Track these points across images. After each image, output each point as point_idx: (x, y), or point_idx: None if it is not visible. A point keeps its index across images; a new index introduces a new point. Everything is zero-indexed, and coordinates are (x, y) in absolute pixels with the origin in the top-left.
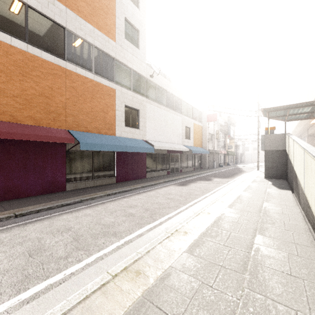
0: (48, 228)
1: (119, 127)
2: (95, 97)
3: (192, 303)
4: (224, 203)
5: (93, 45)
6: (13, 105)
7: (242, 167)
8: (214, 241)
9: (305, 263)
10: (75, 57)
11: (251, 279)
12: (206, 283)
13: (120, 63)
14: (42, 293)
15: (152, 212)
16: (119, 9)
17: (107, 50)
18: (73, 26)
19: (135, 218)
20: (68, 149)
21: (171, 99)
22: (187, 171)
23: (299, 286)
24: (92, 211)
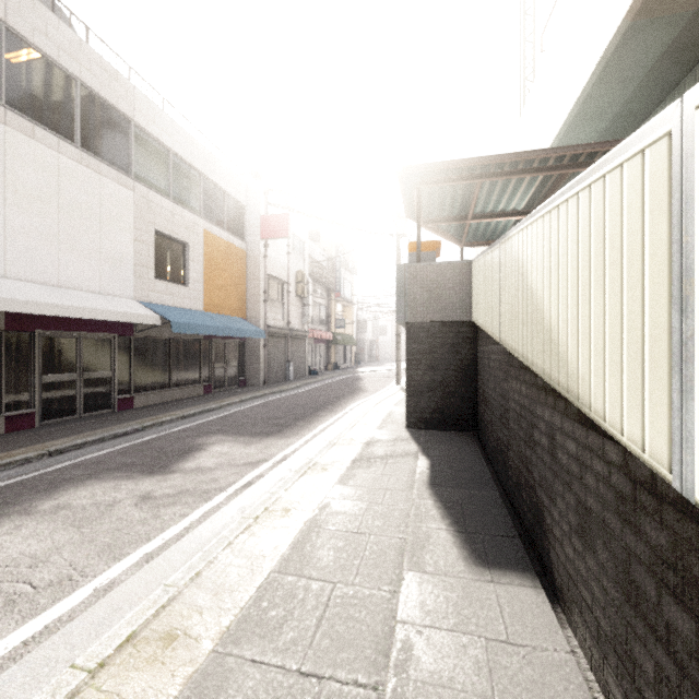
0: None
1: None
2: None
3: None
4: None
5: None
6: None
7: (368, 373)
8: None
9: None
10: None
11: None
12: None
13: None
14: None
15: None
16: None
17: None
18: None
19: None
20: None
21: (55, 89)
22: (171, 398)
23: None
24: None
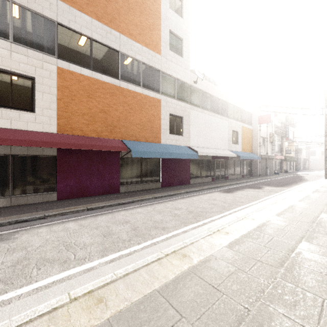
0: (112, 220)
1: (164, 135)
2: (143, 109)
3: (227, 279)
4: (272, 211)
5: (142, 61)
6: (82, 122)
7: (305, 174)
8: (254, 242)
9: None
10: (127, 75)
11: (286, 273)
12: (241, 270)
13: (165, 74)
14: (117, 259)
15: (196, 215)
16: (164, 23)
17: (153, 64)
18: (125, 49)
19: (180, 218)
20: (121, 156)
21: (216, 103)
22: (234, 178)
23: None
24: (143, 210)
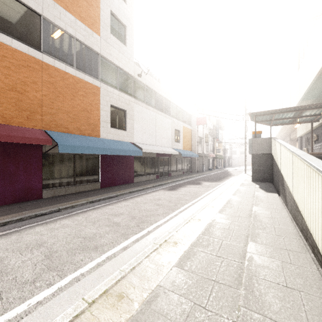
0: (16, 244)
1: (104, 128)
2: (77, 95)
3: None
4: (214, 208)
5: (75, 37)
6: None
7: (230, 170)
8: (206, 252)
9: (299, 272)
10: (53, 49)
11: (247, 294)
12: (199, 304)
13: (106, 60)
14: None
15: (139, 221)
16: (105, 1)
17: (91, 45)
18: (51, 15)
19: (120, 228)
20: (45, 151)
21: (160, 101)
22: (177, 174)
23: (297, 299)
24: (71, 221)
